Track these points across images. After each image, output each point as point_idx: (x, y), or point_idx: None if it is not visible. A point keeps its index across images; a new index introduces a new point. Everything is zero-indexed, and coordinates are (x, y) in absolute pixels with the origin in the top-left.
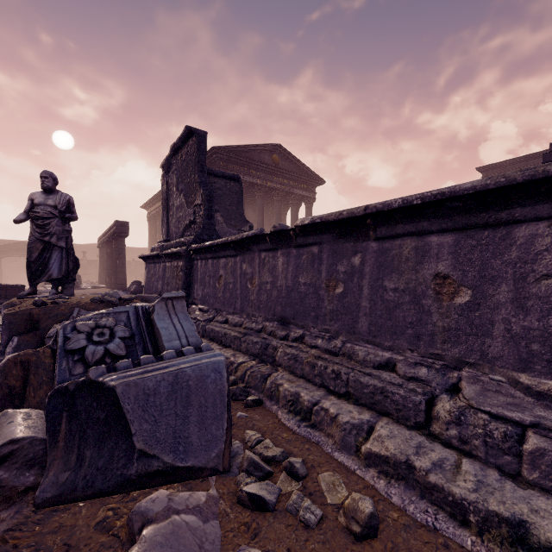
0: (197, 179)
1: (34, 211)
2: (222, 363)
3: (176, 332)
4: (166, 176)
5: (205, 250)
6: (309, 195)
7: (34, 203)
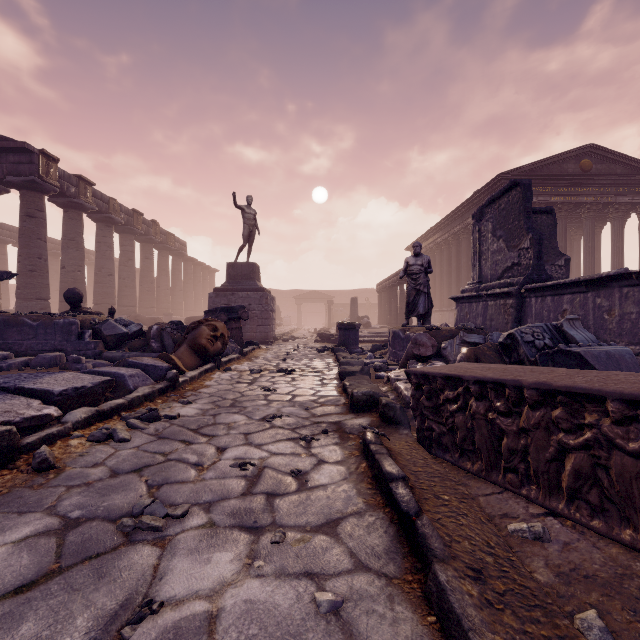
0: (524, 226)
1: (411, 270)
2: (630, 351)
3: (583, 337)
4: (478, 224)
5: (544, 289)
6: None
7: (410, 265)
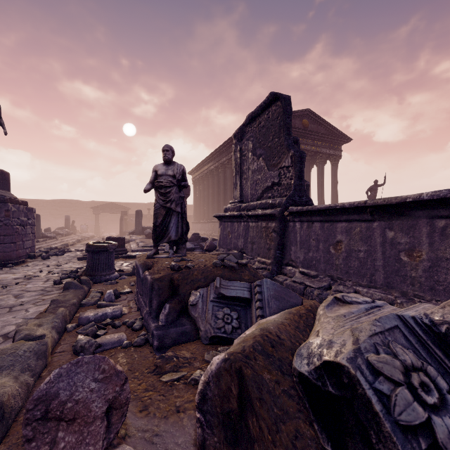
0: (284, 142)
1: (159, 181)
2: None
3: None
4: (239, 143)
5: (312, 213)
6: (335, 153)
7: (158, 174)
